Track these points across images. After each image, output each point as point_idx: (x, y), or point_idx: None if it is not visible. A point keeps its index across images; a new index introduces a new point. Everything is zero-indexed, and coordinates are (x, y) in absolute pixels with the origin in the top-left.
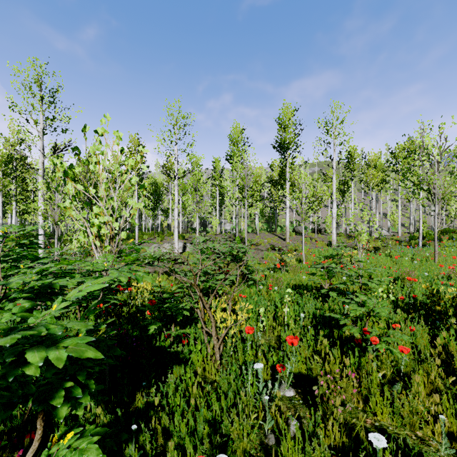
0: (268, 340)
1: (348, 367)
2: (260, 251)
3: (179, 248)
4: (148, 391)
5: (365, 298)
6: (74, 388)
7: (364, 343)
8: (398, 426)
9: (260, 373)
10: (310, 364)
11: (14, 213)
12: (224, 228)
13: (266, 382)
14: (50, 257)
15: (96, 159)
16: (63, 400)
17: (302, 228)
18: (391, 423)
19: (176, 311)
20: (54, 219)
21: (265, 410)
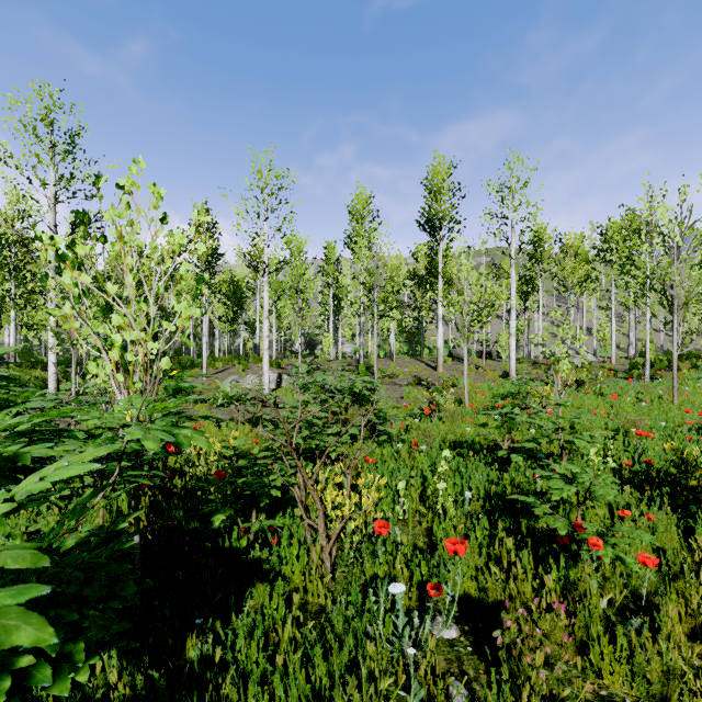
0: (412, 535)
1: (547, 586)
2: (397, 387)
3: (271, 382)
4: (209, 629)
5: (578, 470)
6: (37, 667)
7: (575, 546)
8: (640, 698)
9: (400, 600)
10: (483, 581)
11: (13, 328)
12: (342, 351)
13: (410, 612)
14: (57, 398)
15: (116, 232)
16: (11, 695)
17: (462, 350)
18: (629, 691)
19: (259, 490)
20: (70, 336)
21: (408, 665)
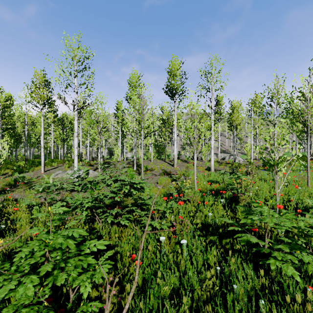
0: None
1: None
2: (154, 176)
3: (82, 175)
4: None
5: None
6: None
7: None
8: None
9: None
10: None
11: None
12: (126, 156)
13: None
14: None
15: None
16: None
17: (184, 156)
18: None
19: None
20: None
21: None
